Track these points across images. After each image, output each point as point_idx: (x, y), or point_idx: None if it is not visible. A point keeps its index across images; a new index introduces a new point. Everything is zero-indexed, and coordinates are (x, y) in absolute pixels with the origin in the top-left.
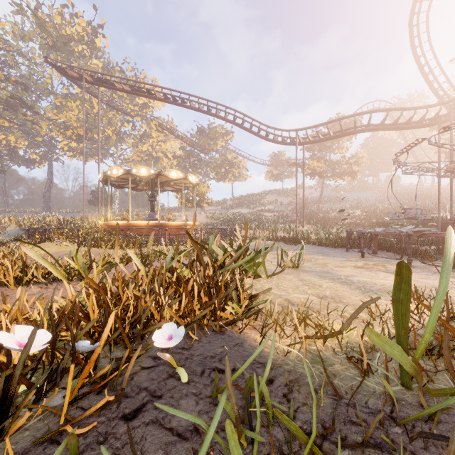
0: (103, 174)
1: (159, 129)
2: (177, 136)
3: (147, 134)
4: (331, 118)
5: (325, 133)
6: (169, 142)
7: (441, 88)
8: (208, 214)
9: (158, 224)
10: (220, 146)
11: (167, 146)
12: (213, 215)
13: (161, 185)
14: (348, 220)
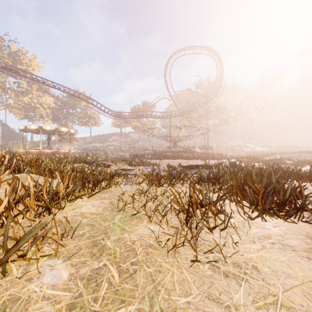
0: (24, 127)
1: (39, 90)
2: (53, 96)
3: (28, 91)
4: (142, 102)
5: (140, 109)
6: (44, 97)
7: (175, 102)
8: (75, 146)
9: (56, 151)
10: (83, 105)
11: (43, 99)
12: (79, 147)
13: (52, 132)
14: (148, 151)
